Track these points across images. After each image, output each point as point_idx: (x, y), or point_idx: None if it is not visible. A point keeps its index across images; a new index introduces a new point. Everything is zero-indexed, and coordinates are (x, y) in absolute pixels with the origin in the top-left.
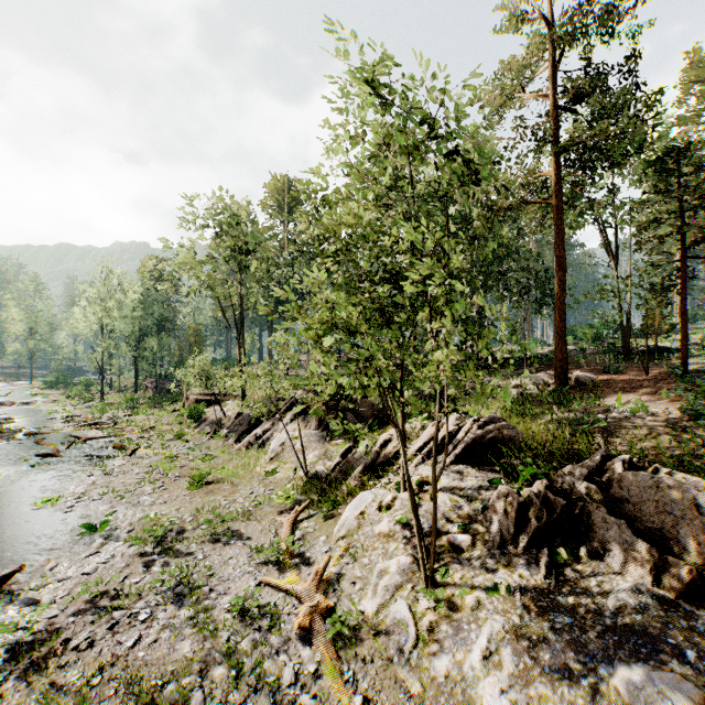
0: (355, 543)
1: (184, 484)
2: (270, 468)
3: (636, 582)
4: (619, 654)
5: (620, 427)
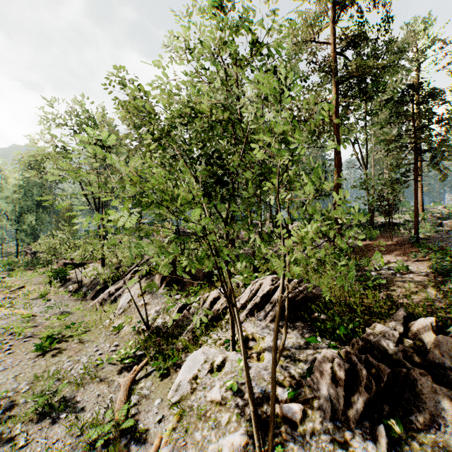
0: (188, 410)
1: (33, 345)
2: (117, 323)
3: None
4: None
5: (392, 283)
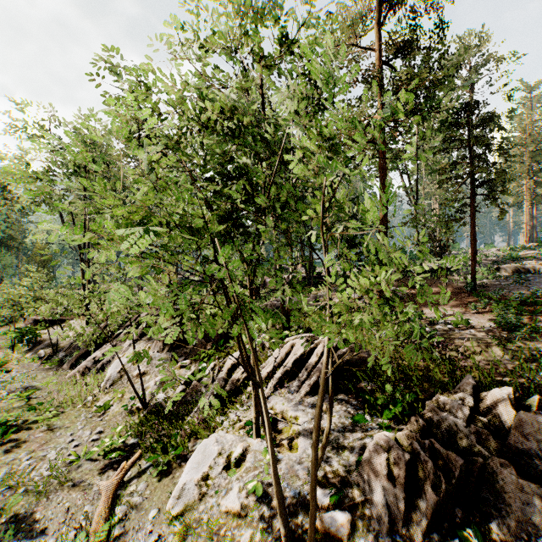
0: (194, 526)
1: None
2: (103, 401)
3: None
4: None
5: (450, 340)
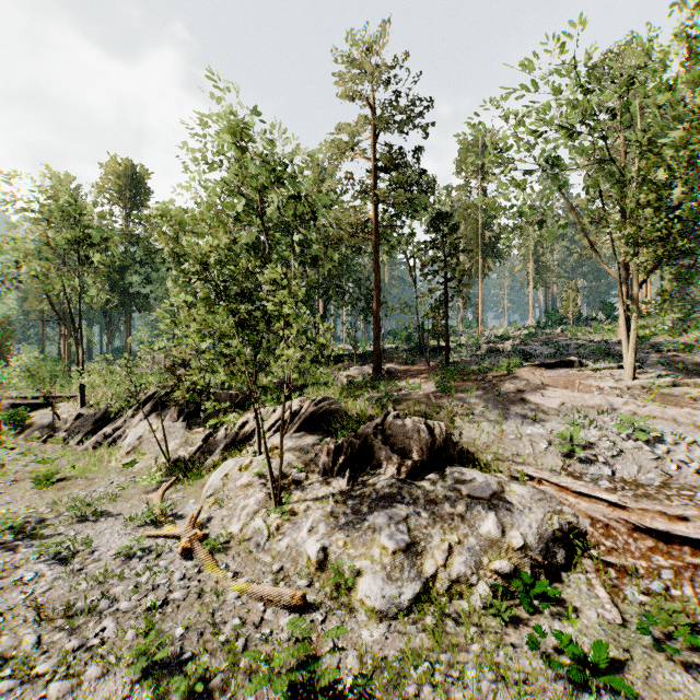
0: (221, 497)
1: (26, 486)
2: (128, 461)
3: (390, 476)
4: (376, 509)
5: (405, 399)
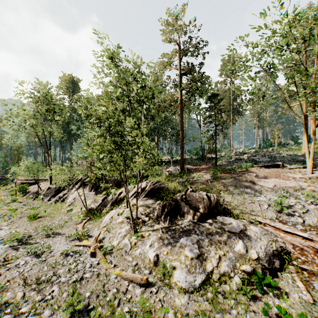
0: (109, 227)
1: (25, 219)
2: (69, 209)
3: (189, 220)
4: (182, 236)
5: (195, 182)
